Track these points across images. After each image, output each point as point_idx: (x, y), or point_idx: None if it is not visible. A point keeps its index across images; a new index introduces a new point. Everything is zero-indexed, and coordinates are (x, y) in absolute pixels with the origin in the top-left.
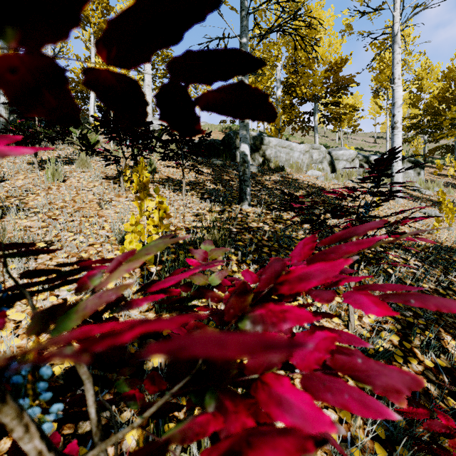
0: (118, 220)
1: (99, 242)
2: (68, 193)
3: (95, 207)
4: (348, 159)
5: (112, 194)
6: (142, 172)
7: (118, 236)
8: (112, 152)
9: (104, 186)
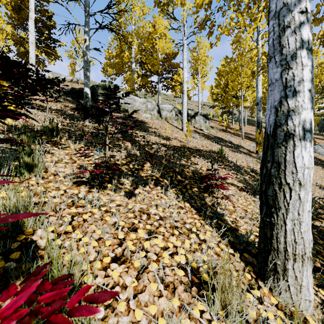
0: None
1: None
2: None
3: None
4: (168, 110)
5: None
6: (3, 84)
7: None
8: None
9: None
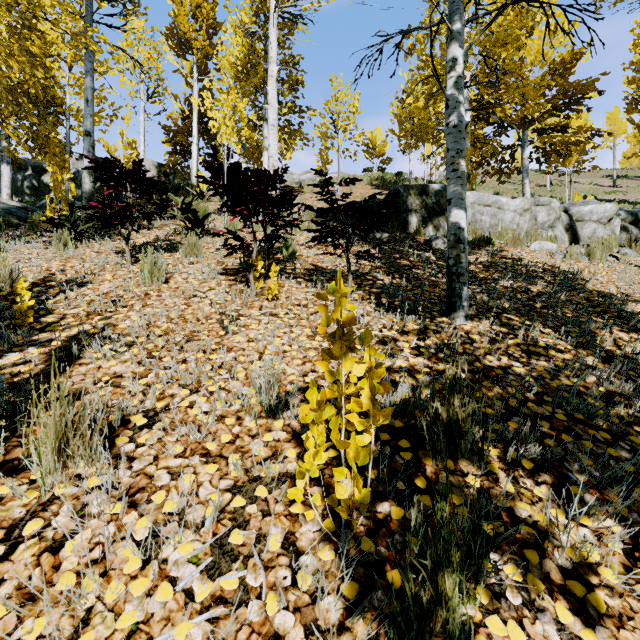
0: (256, 357)
1: (232, 411)
2: (173, 303)
3: (215, 330)
4: (601, 219)
5: (237, 302)
6: (339, 300)
7: (266, 401)
8: (238, 236)
9: (225, 288)
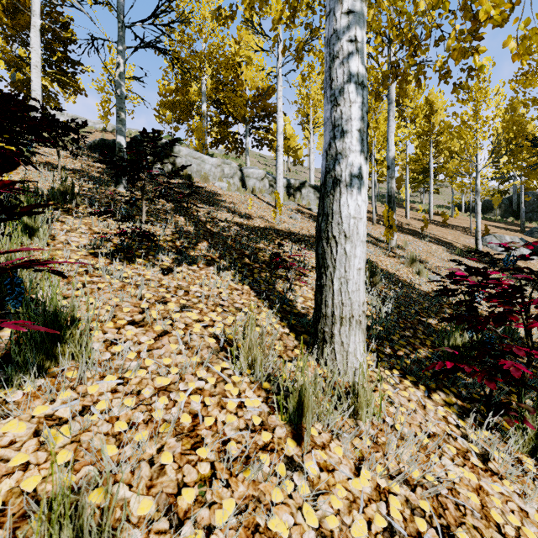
0: None
1: None
2: None
3: None
4: (258, 177)
5: None
6: None
7: None
8: None
9: None
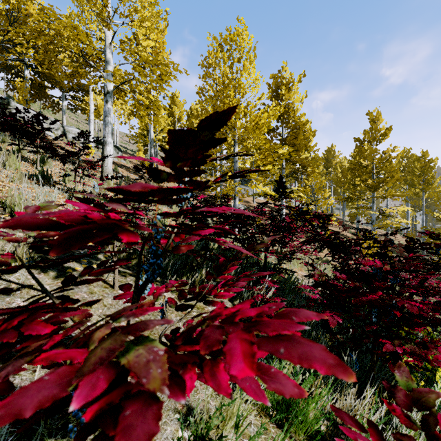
0: None
1: None
2: None
3: None
4: (76, 134)
5: None
6: None
7: None
8: None
9: None
